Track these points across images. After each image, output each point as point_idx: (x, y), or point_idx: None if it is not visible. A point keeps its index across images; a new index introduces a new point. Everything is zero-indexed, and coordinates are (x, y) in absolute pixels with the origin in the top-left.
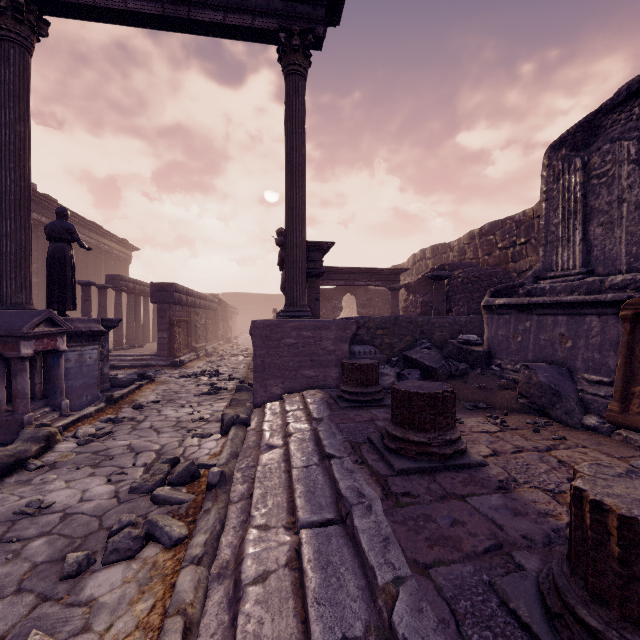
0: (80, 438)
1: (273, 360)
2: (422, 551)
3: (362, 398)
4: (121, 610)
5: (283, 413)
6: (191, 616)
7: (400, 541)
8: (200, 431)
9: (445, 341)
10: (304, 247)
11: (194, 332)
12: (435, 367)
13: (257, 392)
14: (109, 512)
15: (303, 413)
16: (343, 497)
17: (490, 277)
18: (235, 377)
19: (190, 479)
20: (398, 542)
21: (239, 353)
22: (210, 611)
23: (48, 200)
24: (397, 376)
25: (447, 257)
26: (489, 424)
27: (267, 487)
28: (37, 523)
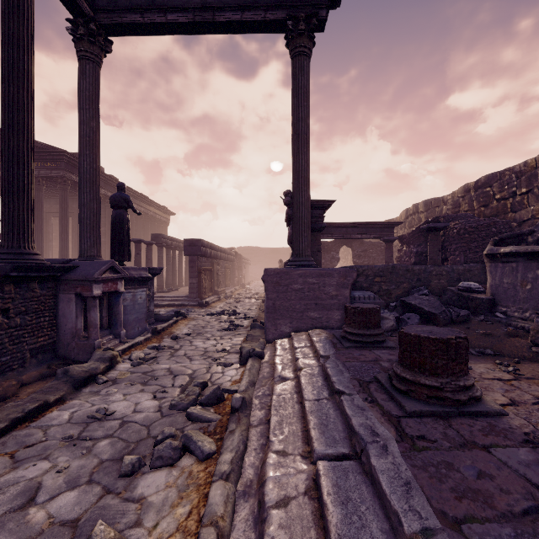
0: (133, 360)
1: (282, 303)
2: (449, 502)
3: (365, 339)
4: (165, 511)
5: (292, 349)
6: (222, 529)
7: (423, 488)
8: (223, 360)
9: (442, 288)
10: (308, 205)
11: (216, 279)
12: (435, 313)
13: (269, 330)
14: (155, 423)
15: (310, 350)
16: (356, 433)
17: (488, 227)
18: (249, 316)
19: (216, 401)
20: (421, 489)
21: (251, 296)
22: (238, 526)
23: (112, 179)
24: (396, 320)
25: (440, 210)
26: (500, 371)
27: (282, 415)
28: (103, 427)
